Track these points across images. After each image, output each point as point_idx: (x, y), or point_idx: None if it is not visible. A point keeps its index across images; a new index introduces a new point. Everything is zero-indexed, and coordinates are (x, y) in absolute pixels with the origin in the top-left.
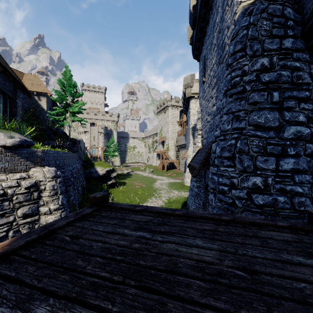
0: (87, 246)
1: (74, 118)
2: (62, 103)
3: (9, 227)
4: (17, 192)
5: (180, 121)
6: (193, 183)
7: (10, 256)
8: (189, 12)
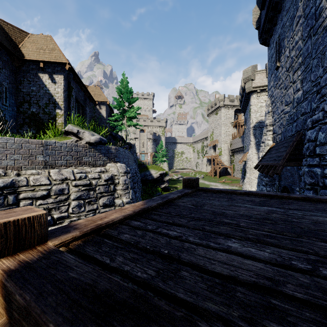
0: (218, 211)
1: (130, 123)
2: (120, 109)
3: (94, 214)
4: (99, 183)
5: (235, 122)
6: (261, 187)
7: (152, 212)
8: None
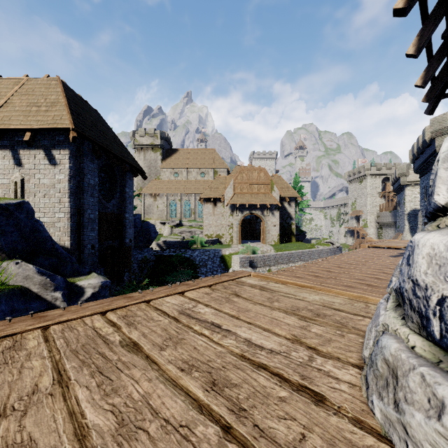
0: None
1: (304, 213)
2: None
3: None
4: None
5: (383, 192)
6: None
7: None
8: (412, 151)
